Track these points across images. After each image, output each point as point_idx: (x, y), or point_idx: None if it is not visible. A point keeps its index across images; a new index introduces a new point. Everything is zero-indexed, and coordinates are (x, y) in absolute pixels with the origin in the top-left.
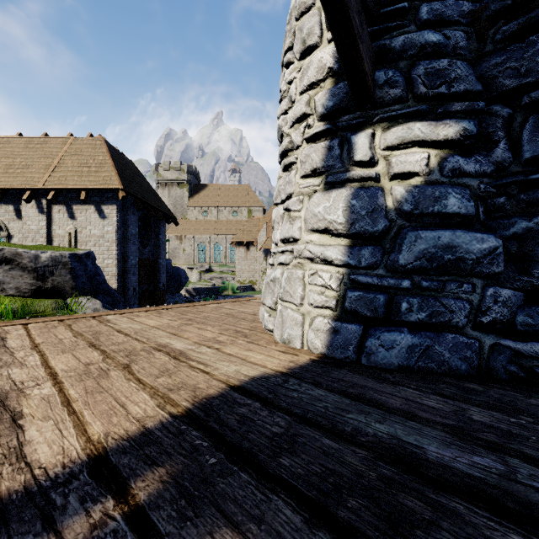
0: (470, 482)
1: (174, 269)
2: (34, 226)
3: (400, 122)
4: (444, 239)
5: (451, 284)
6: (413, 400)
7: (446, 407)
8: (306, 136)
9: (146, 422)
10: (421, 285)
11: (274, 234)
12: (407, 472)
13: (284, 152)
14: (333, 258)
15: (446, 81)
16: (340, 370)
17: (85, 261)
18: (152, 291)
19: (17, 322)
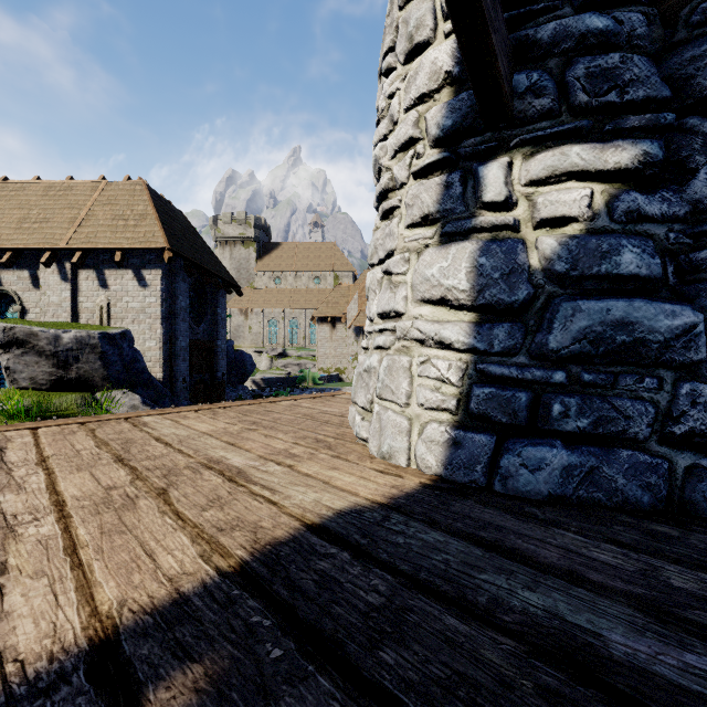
0: (687, 702)
1: (237, 353)
2: (55, 297)
3: (549, 146)
4: (615, 313)
5: (627, 377)
6: (576, 551)
7: (628, 563)
8: (414, 170)
9: (181, 583)
10: (581, 378)
11: (369, 306)
12: (581, 680)
13: (382, 192)
14: (453, 340)
15: (617, 85)
16: (464, 500)
17: (120, 343)
18: (207, 383)
19: (24, 426)
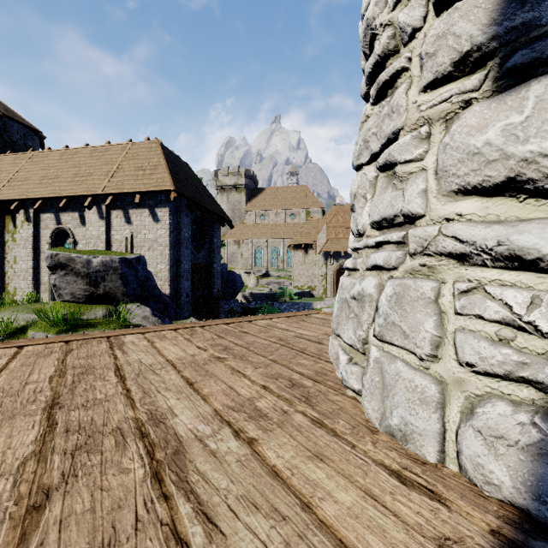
0: None
1: (230, 273)
2: (95, 231)
3: None
4: None
5: None
6: None
7: None
8: None
9: None
10: None
11: (356, 217)
12: None
13: (378, 61)
14: (547, 253)
15: None
16: None
17: (136, 266)
18: (206, 297)
19: (14, 344)
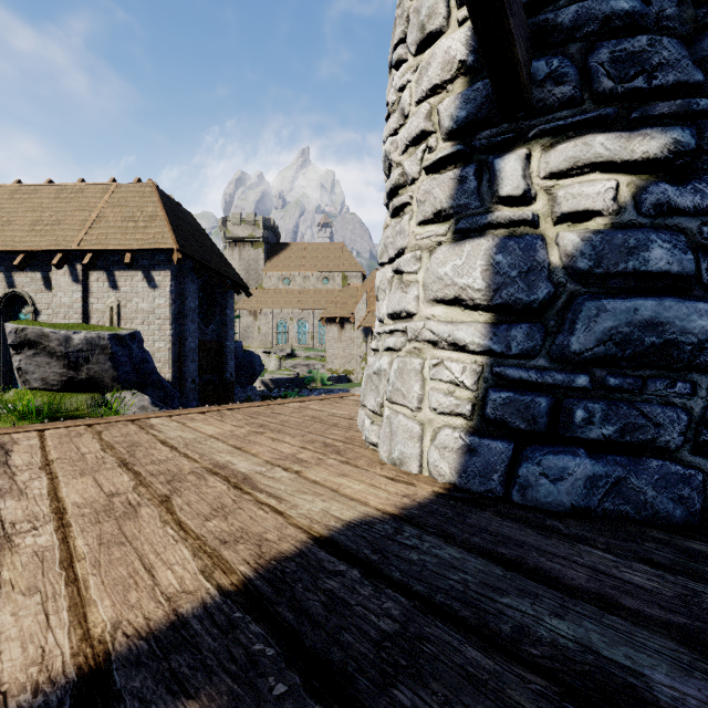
0: None
1: (246, 353)
2: (66, 298)
3: (571, 136)
4: (644, 312)
5: (657, 382)
6: (605, 572)
7: (665, 587)
8: (426, 164)
9: (180, 602)
10: (607, 382)
11: (379, 307)
12: None
13: (393, 189)
14: (468, 342)
15: (645, 69)
16: (481, 512)
17: (129, 344)
18: (216, 383)
19: (31, 428)
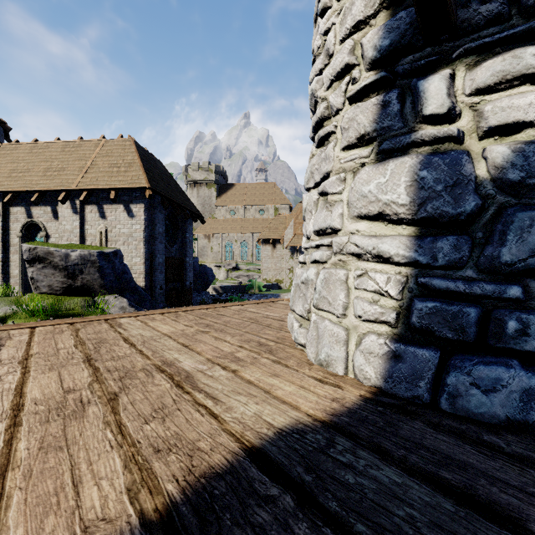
0: None
1: (201, 267)
2: (68, 226)
3: (497, 52)
4: None
5: None
6: None
7: None
8: (350, 94)
9: None
10: None
11: (306, 225)
12: None
13: (318, 121)
14: (392, 254)
15: None
16: (412, 421)
17: (113, 259)
18: (179, 289)
19: (26, 326)
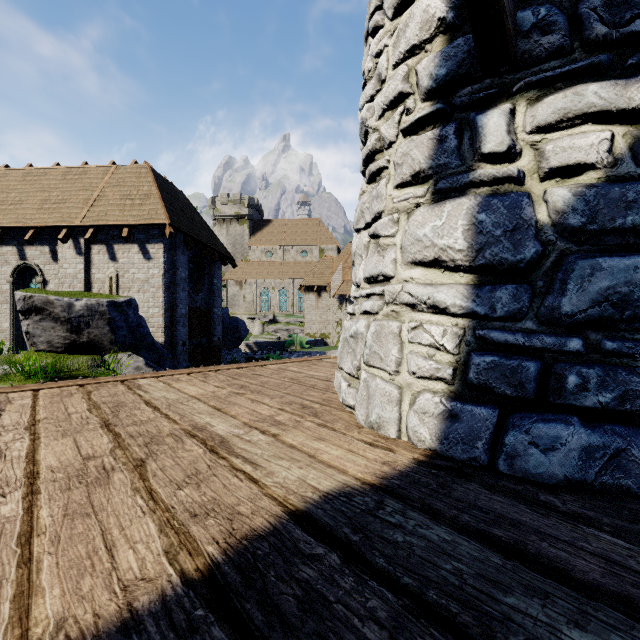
0: None
1: (232, 319)
2: (71, 269)
3: (559, 87)
4: None
5: None
6: (621, 563)
7: None
8: (404, 126)
9: (136, 593)
10: (602, 346)
11: (355, 272)
12: None
13: (369, 154)
14: (449, 304)
15: None
16: (467, 483)
17: (126, 310)
18: (205, 346)
19: (27, 388)
